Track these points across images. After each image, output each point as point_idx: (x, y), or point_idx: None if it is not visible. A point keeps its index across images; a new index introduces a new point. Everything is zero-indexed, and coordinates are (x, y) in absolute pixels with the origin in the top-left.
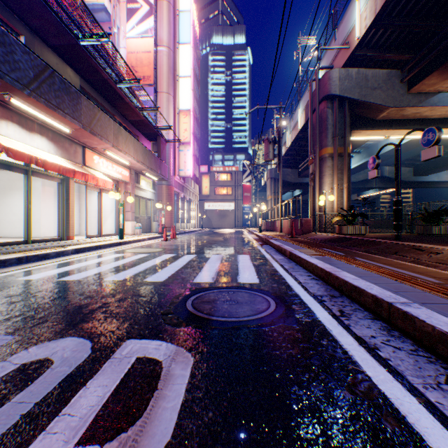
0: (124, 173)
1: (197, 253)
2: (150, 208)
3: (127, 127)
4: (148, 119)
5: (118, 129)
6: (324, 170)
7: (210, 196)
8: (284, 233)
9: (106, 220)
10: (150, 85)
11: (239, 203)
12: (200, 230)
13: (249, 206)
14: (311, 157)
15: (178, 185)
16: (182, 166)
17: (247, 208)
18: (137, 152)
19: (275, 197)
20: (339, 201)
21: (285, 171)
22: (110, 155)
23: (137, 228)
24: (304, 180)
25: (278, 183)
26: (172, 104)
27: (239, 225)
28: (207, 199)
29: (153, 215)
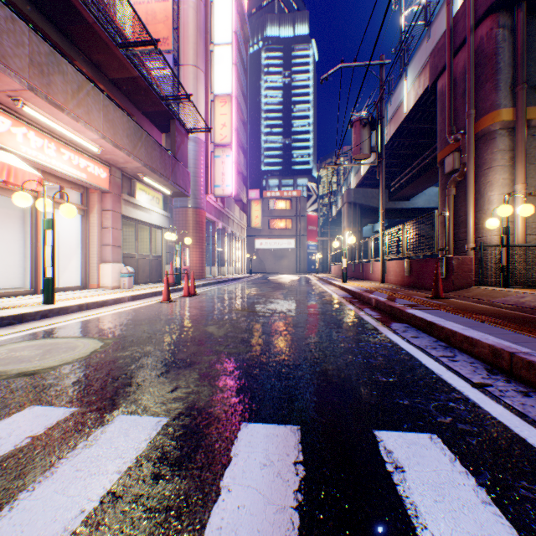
0: (93, 172)
1: (178, 400)
2: (161, 242)
3: (108, 93)
4: (142, 73)
5: (49, 55)
6: (490, 157)
7: (262, 230)
8: (392, 284)
9: (70, 262)
10: (168, 51)
11: (302, 240)
12: (247, 277)
13: (315, 243)
14: (452, 138)
15: (213, 209)
16: (218, 180)
17: (312, 246)
18: (114, 126)
19: (354, 229)
20: (525, 221)
21: (369, 193)
22: (47, 124)
23: (124, 276)
24: (397, 204)
25: (358, 209)
26: (203, 84)
27: (301, 269)
28: (259, 235)
29: (166, 254)
